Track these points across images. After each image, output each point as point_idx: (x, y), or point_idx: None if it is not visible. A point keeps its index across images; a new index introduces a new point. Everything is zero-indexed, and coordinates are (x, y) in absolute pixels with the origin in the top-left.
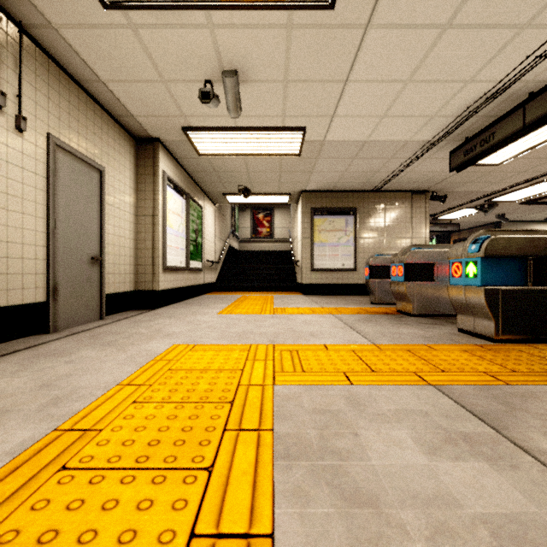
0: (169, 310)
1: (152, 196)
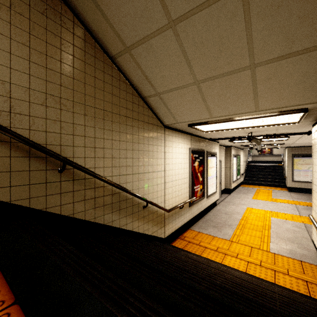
0: (235, 195)
1: (229, 162)
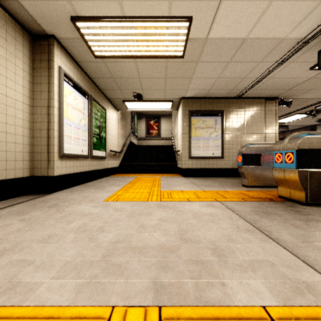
0: (63, 195)
1: (47, 88)
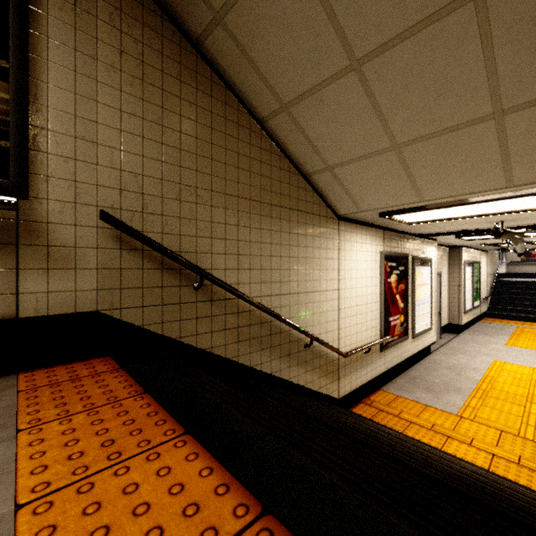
0: (469, 337)
1: (458, 275)
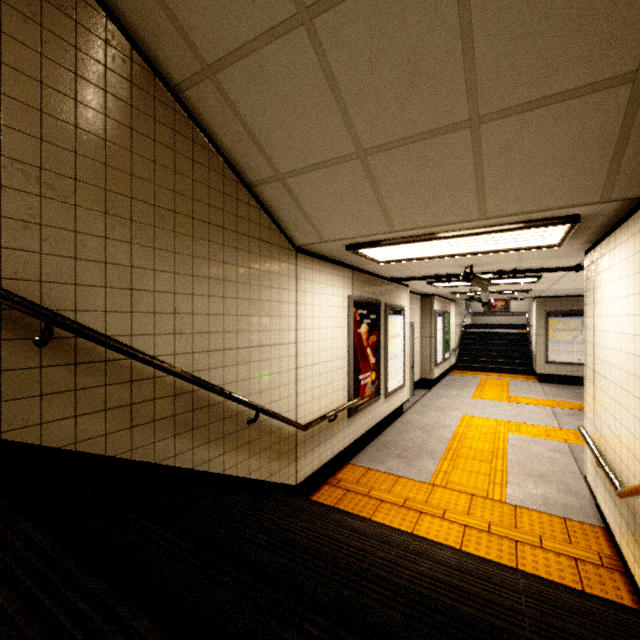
0: (440, 391)
1: (430, 326)
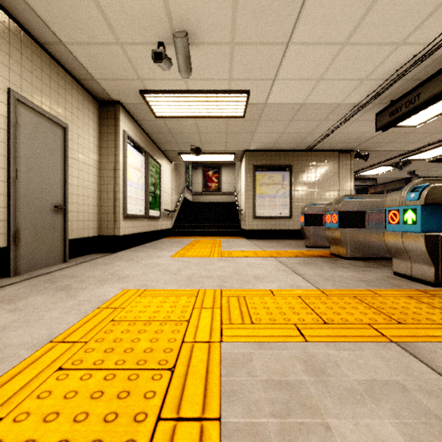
0: (129, 253)
1: (114, 152)
